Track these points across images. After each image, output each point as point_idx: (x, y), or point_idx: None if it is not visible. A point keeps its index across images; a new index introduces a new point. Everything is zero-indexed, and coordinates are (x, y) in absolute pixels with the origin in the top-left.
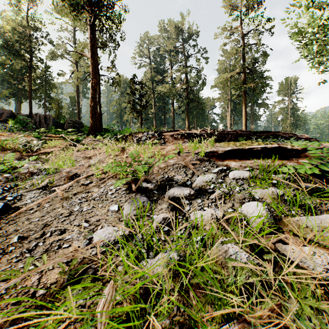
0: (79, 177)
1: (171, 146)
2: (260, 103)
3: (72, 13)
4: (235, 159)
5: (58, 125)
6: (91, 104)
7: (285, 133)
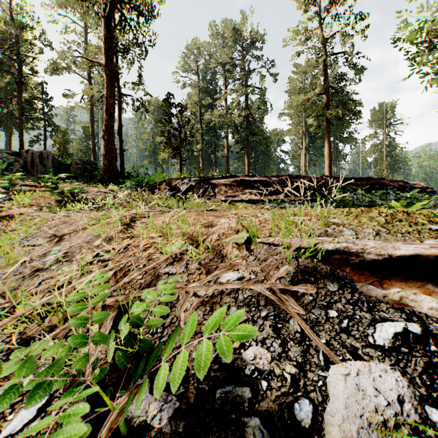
0: None
1: (229, 221)
2: (346, 137)
3: None
4: (423, 283)
5: (61, 166)
6: (105, 135)
7: (392, 180)
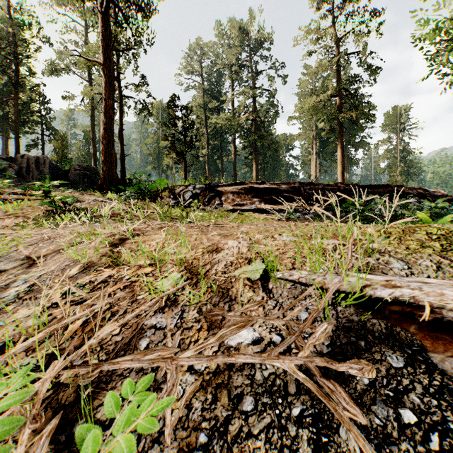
0: None
1: (239, 244)
2: (358, 142)
3: None
4: None
5: (59, 172)
6: (104, 139)
7: (411, 188)
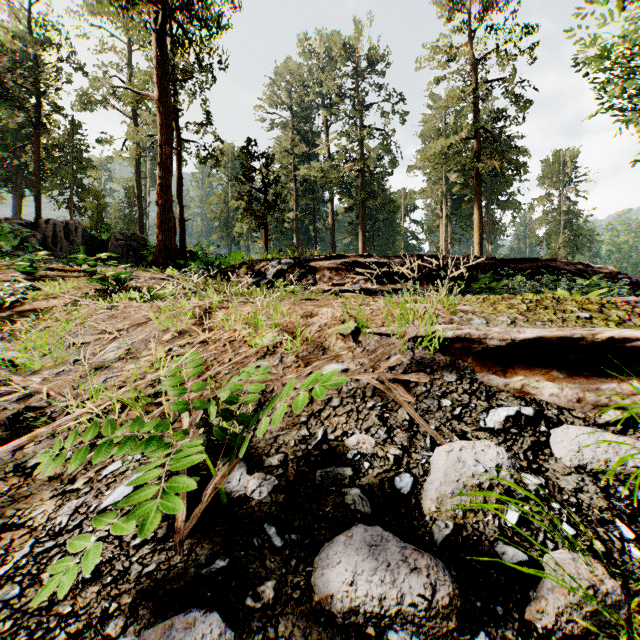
0: (39, 418)
1: (333, 309)
2: (506, 200)
3: (115, 2)
4: (548, 370)
5: (96, 243)
6: (159, 199)
7: (567, 263)
